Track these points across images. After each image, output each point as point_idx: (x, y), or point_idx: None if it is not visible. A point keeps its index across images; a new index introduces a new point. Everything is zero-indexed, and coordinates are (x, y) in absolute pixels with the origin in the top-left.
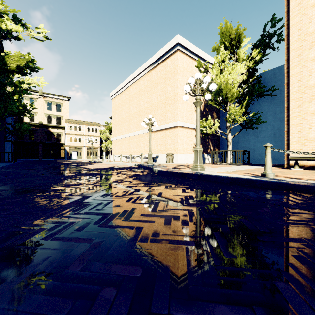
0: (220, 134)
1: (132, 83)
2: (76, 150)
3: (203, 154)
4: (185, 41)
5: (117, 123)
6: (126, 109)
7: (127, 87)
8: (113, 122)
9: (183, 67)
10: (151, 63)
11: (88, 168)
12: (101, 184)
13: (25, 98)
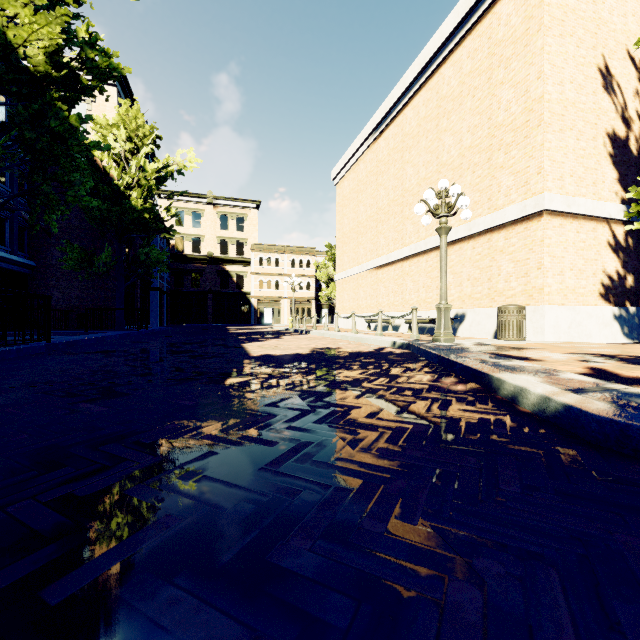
0: None
1: (384, 127)
2: (269, 306)
3: (637, 308)
4: None
5: (348, 237)
6: (368, 199)
7: (370, 142)
8: (338, 237)
9: (564, 3)
10: (439, 43)
11: (245, 354)
12: None
13: (186, 211)
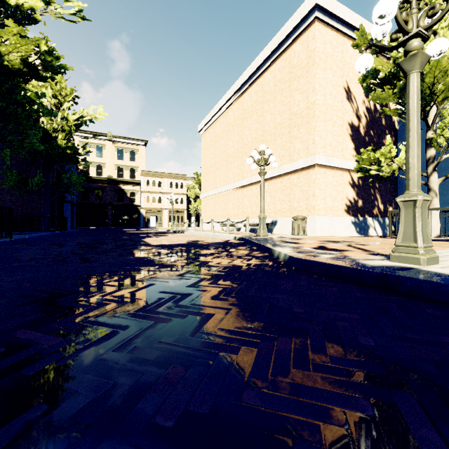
0: (398, 179)
1: (231, 102)
2: (154, 215)
3: (364, 217)
4: (331, 0)
5: (209, 170)
6: (221, 147)
7: (223, 111)
8: (203, 169)
9: (326, 51)
10: (263, 59)
11: (148, 244)
12: (67, 339)
13: (91, 145)
